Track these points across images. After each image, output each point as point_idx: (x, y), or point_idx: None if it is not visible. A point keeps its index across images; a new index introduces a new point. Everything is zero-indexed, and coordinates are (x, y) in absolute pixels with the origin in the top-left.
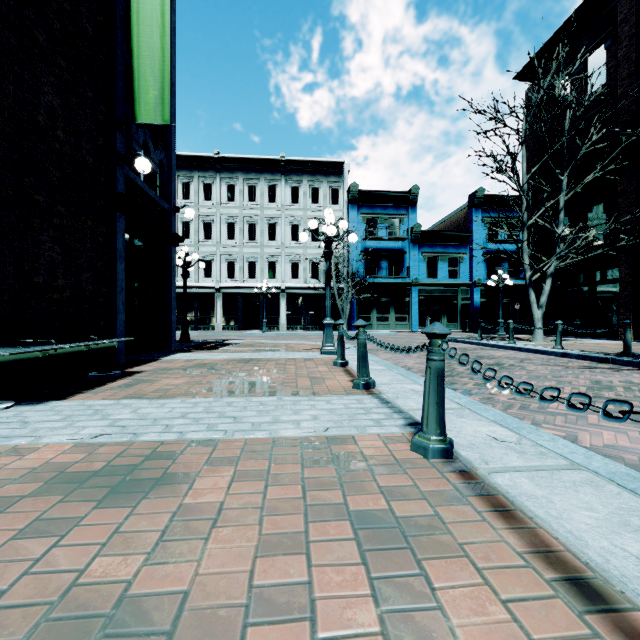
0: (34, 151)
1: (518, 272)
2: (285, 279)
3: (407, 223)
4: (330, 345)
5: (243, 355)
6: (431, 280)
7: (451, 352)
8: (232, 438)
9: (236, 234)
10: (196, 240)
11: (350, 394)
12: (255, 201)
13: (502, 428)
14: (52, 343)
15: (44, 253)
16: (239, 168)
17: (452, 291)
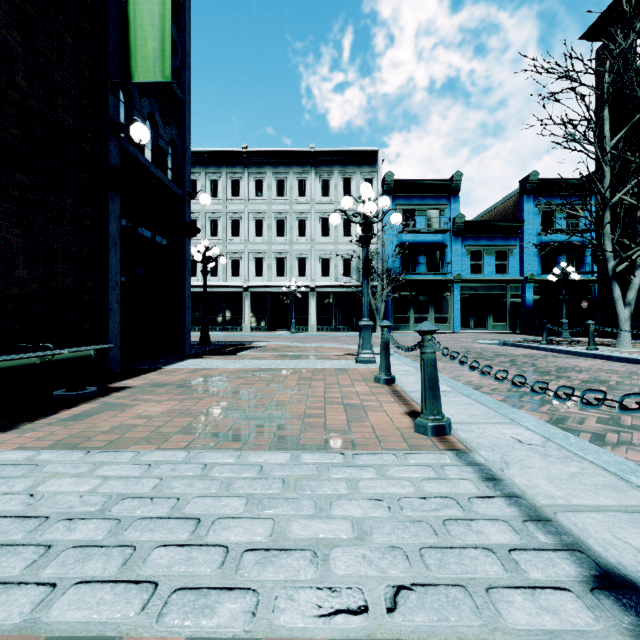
0: None
1: (578, 266)
2: (315, 277)
3: (448, 214)
4: (368, 352)
5: (262, 363)
6: (475, 276)
7: (518, 360)
8: (151, 634)
9: (264, 231)
10: (224, 238)
11: (414, 447)
12: (284, 196)
13: None
14: None
15: None
16: (267, 162)
17: (500, 288)
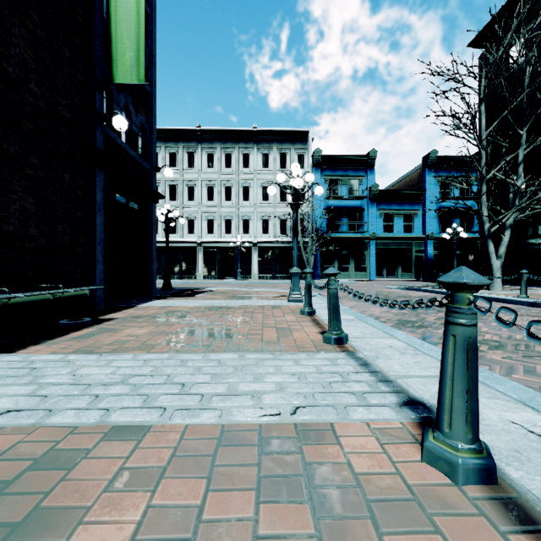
0: (3, 101)
1: (469, 226)
2: (257, 234)
3: (365, 183)
4: (297, 293)
5: (215, 302)
6: (387, 234)
7: (413, 300)
8: (168, 424)
9: (215, 196)
10: (181, 201)
11: (321, 350)
12: (231, 167)
13: (540, 415)
14: (15, 291)
15: (15, 202)
16: (217, 139)
17: (407, 244)
